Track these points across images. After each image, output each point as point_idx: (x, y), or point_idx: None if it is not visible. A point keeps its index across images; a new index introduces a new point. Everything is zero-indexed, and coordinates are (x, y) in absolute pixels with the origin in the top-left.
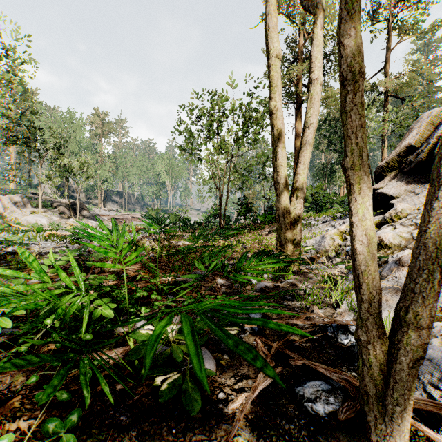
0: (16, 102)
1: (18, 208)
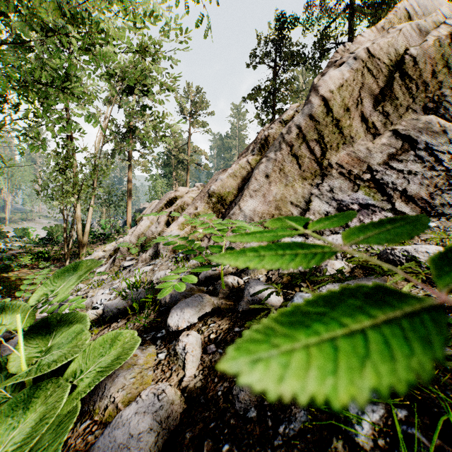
0: None
1: None
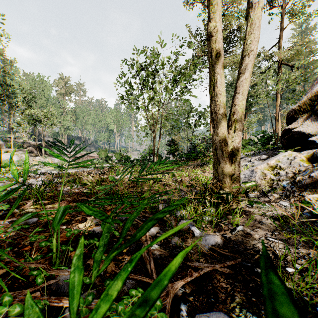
0: None
1: None
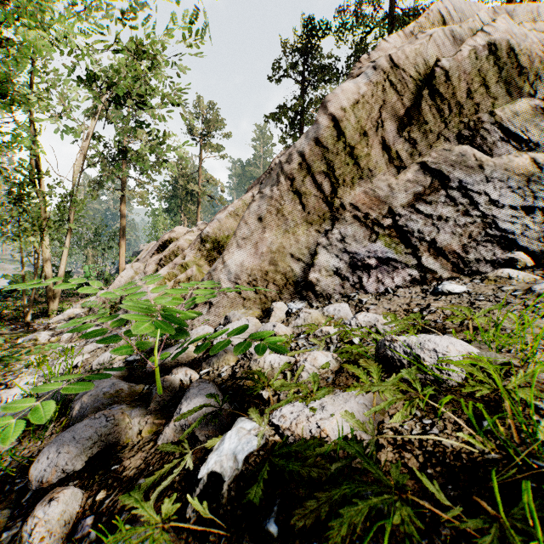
0: None
1: None
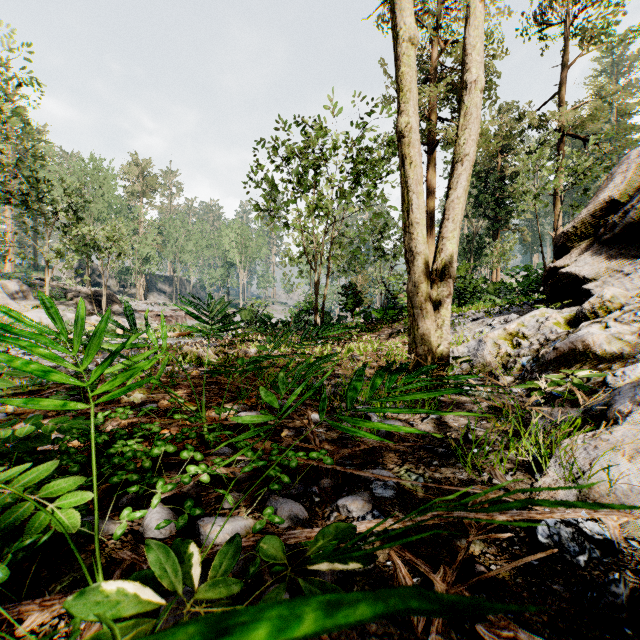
0: (10, 141)
1: (14, 301)
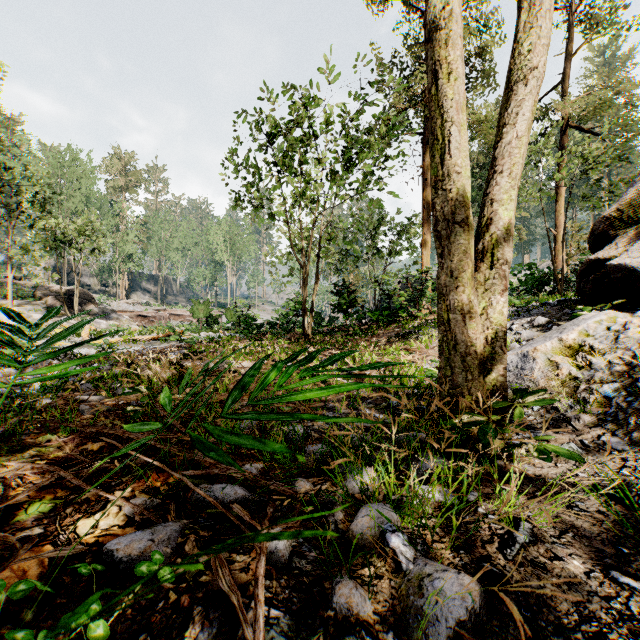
0: None
1: None
